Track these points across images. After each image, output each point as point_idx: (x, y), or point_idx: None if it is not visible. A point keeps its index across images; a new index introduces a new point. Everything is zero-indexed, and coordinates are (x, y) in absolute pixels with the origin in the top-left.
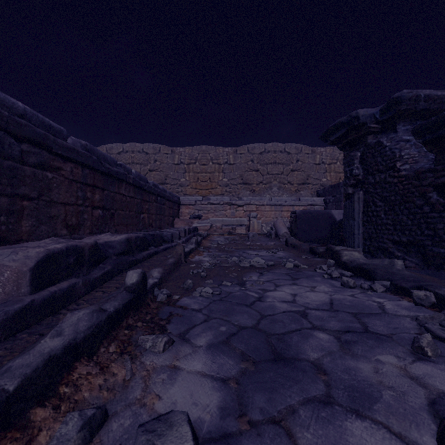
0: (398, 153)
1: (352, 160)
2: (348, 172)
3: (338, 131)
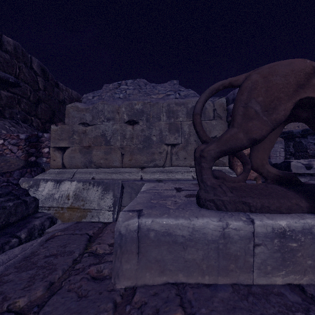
0: (308, 147)
1: (289, 146)
2: (287, 150)
3: (283, 134)
